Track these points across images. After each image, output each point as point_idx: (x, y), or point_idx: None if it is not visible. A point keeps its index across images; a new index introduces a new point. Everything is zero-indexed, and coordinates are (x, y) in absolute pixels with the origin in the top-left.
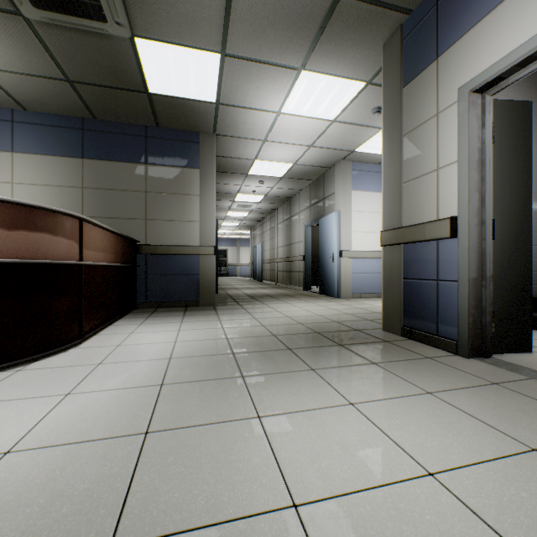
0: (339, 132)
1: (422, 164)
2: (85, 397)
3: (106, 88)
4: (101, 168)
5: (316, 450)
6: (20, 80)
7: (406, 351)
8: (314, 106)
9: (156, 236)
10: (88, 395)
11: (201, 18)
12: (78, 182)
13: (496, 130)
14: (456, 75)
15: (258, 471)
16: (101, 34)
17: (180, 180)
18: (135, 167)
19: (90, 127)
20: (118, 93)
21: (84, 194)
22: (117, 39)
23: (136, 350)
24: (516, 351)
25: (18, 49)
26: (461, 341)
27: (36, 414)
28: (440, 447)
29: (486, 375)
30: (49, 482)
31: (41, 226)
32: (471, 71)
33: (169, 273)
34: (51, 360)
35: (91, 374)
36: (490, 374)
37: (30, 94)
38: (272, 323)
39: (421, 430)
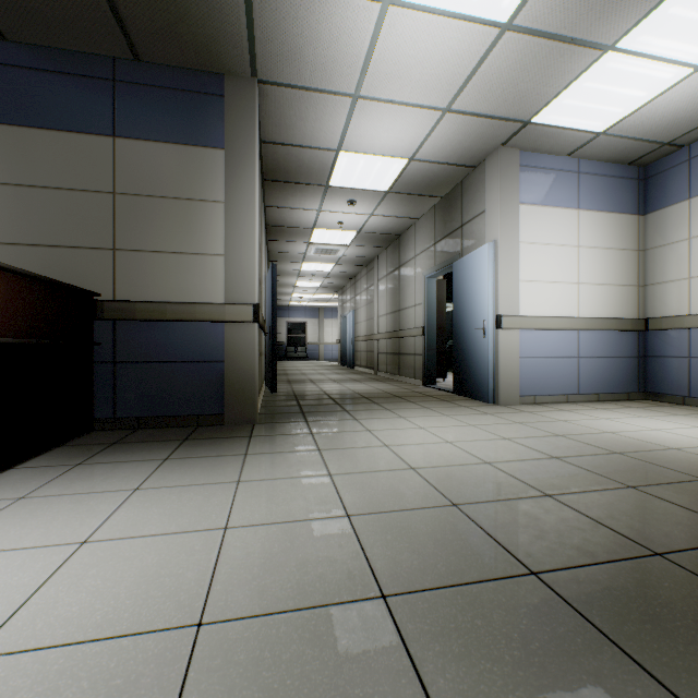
0: (511, 64)
1: None
2: None
3: None
4: (19, 142)
5: None
6: None
7: None
8: None
9: (135, 283)
10: None
11: None
12: None
13: None
14: None
15: None
16: None
17: (186, 171)
18: (91, 142)
19: None
20: None
21: None
22: None
23: None
24: None
25: None
26: None
27: None
28: None
29: None
30: None
31: None
32: None
33: (161, 359)
34: None
35: None
36: None
37: None
38: (372, 501)
39: None
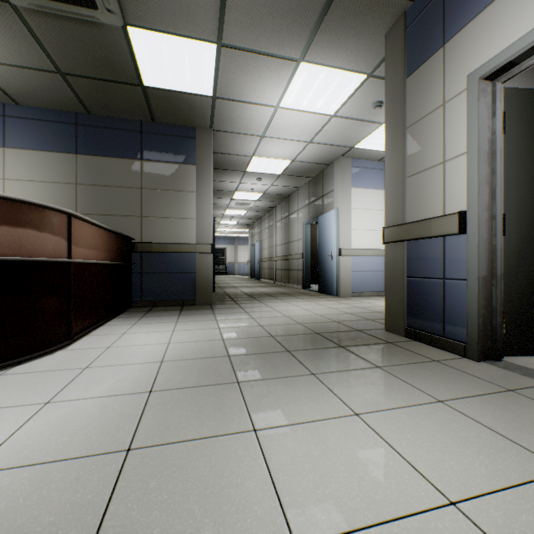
0: (338, 127)
1: (427, 156)
2: (65, 406)
3: (100, 81)
4: (96, 164)
5: (319, 472)
6: (10, 72)
7: (411, 354)
8: (313, 100)
9: (152, 233)
10: (69, 404)
11: (196, 4)
12: (71, 178)
13: (507, 120)
14: (464, 62)
15: (252, 499)
16: (92, 23)
17: (177, 177)
18: (130, 163)
19: (84, 122)
20: (112, 86)
21: (78, 190)
22: (108, 27)
23: (126, 352)
24: (528, 354)
25: (7, 38)
26: (470, 344)
27: (9, 426)
28: (460, 468)
29: (499, 380)
30: (8, 515)
31: (25, 222)
32: (480, 57)
33: (165, 272)
34: (35, 363)
35: (75, 379)
36: (503, 379)
37: (21, 87)
38: (270, 323)
39: (436, 447)
